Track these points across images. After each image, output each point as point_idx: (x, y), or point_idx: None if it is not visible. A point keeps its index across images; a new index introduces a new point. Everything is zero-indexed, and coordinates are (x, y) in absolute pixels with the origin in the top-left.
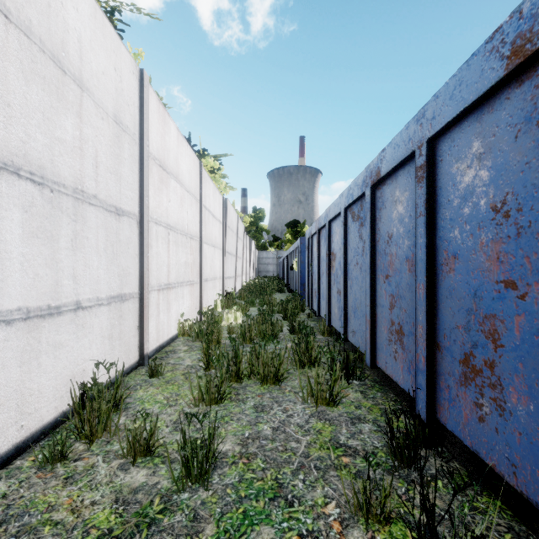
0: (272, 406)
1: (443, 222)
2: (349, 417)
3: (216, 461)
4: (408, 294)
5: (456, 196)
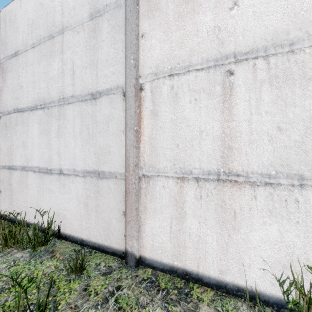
0: None
1: None
2: None
3: None
4: None
5: None
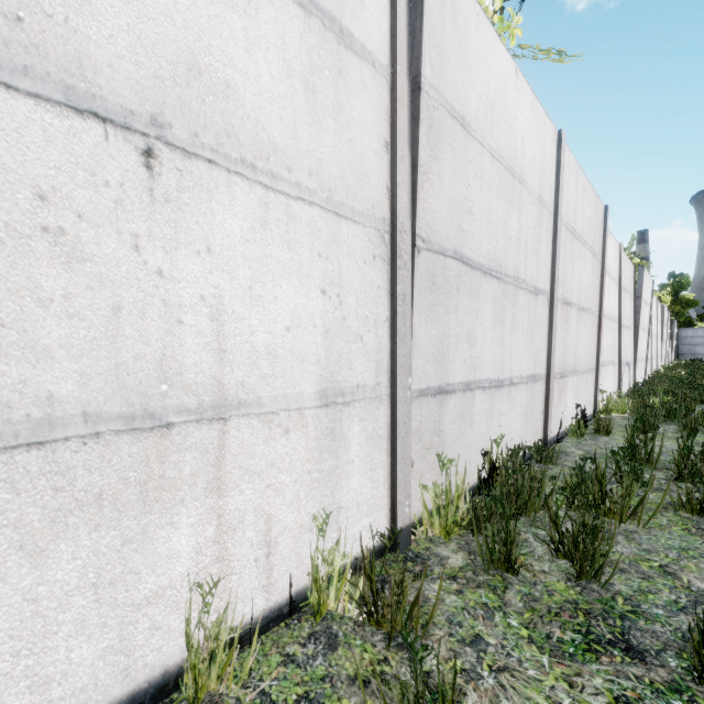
0: None
1: None
2: None
3: None
4: None
5: None
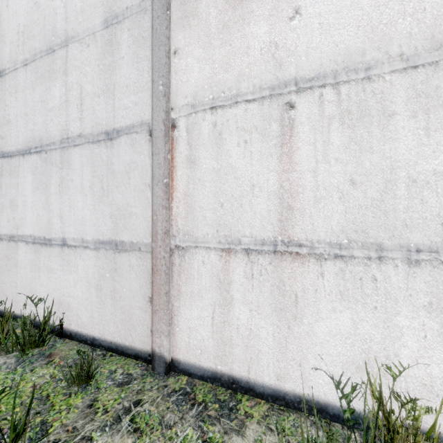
0: None
1: None
2: None
3: None
4: None
5: None
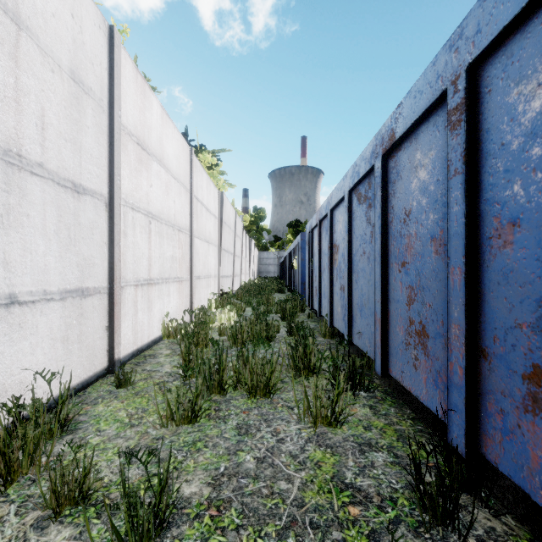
0: (259, 426)
1: (492, 178)
2: (357, 442)
3: (172, 514)
4: (435, 283)
5: (517, 135)
